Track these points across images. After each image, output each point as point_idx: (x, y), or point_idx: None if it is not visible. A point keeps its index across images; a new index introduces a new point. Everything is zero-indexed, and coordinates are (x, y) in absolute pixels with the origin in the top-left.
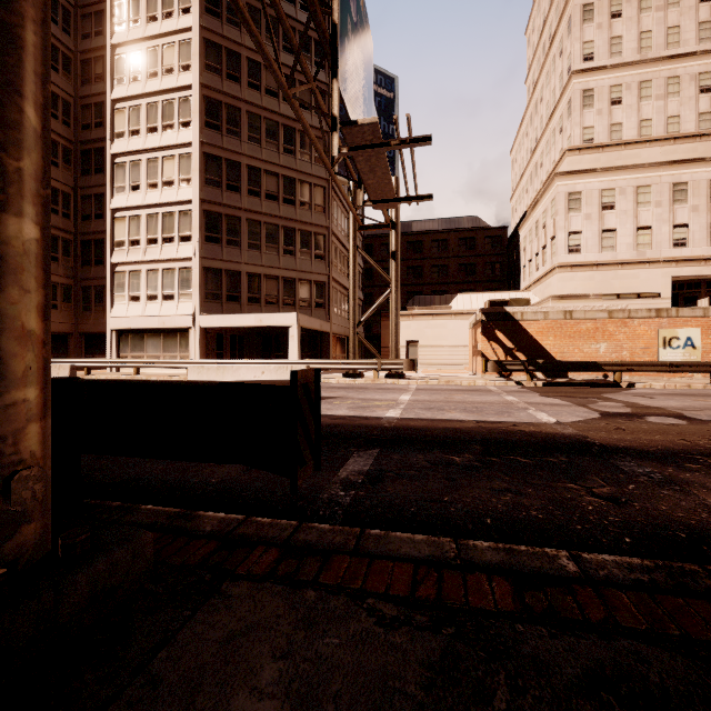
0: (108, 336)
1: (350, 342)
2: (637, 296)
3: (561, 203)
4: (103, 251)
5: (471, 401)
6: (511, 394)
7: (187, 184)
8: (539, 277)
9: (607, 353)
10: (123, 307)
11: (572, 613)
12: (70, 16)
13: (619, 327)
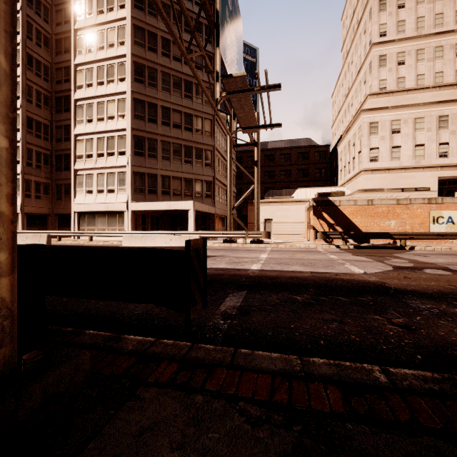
0: (72, 216)
1: (227, 220)
2: (415, 189)
3: (365, 129)
4: (69, 162)
5: (307, 258)
6: (333, 254)
7: (122, 118)
8: (350, 177)
9: (395, 227)
10: (82, 197)
11: (386, 415)
12: (48, 11)
13: (403, 210)
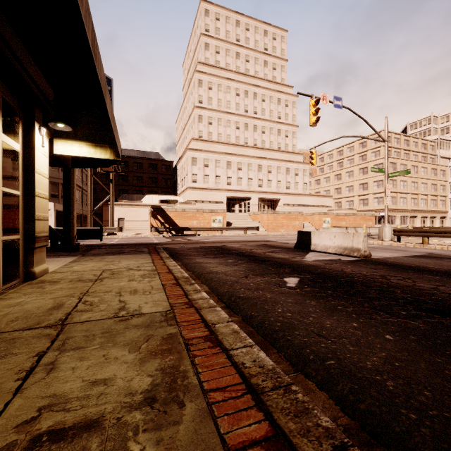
0: None
1: (89, 219)
2: (216, 202)
3: (189, 161)
4: None
5: (140, 240)
6: (156, 238)
7: None
8: (183, 190)
9: (196, 224)
10: None
11: (131, 248)
12: None
13: (200, 215)
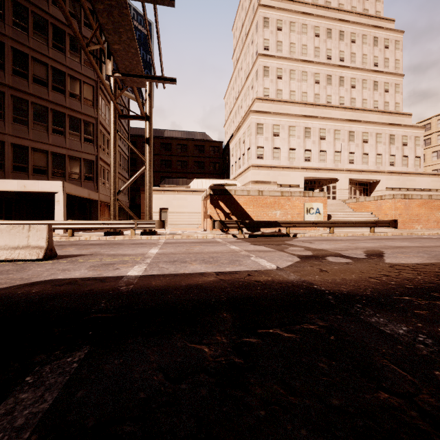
0: None
1: (111, 207)
2: (289, 186)
3: (253, 129)
4: None
5: (207, 251)
6: (233, 244)
7: None
8: (241, 172)
9: (280, 217)
10: None
11: None
12: None
13: (286, 201)
